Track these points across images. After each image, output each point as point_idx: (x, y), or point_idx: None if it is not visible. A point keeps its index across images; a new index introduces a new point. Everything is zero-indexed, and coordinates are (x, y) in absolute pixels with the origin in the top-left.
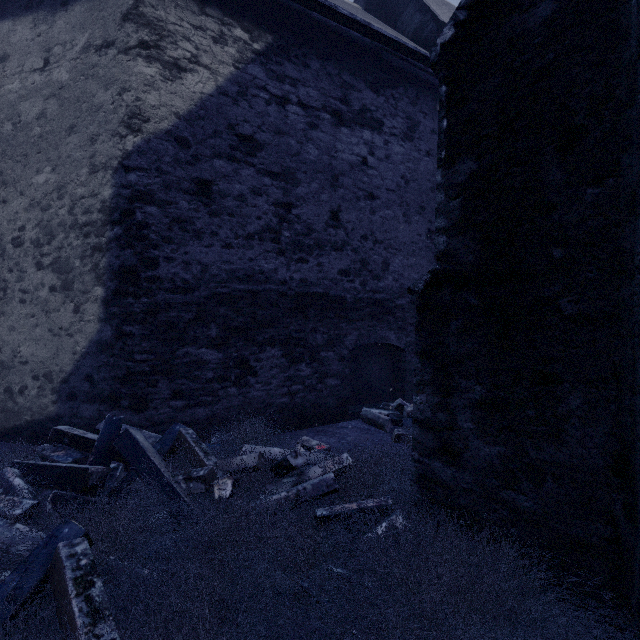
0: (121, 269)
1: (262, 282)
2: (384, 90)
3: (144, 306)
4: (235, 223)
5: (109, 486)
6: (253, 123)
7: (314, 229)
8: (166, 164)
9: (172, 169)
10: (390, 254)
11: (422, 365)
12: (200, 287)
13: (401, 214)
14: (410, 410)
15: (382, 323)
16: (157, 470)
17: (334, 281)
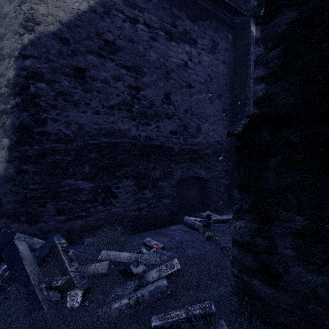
0: (20, 126)
1: (120, 137)
2: (197, 21)
3: (36, 151)
4: (102, 98)
5: None
6: (114, 33)
7: (154, 104)
8: (52, 55)
9: (57, 59)
10: (201, 122)
11: (241, 196)
12: (77, 139)
13: (208, 98)
14: (215, 219)
15: (196, 164)
16: (27, 278)
17: (167, 138)
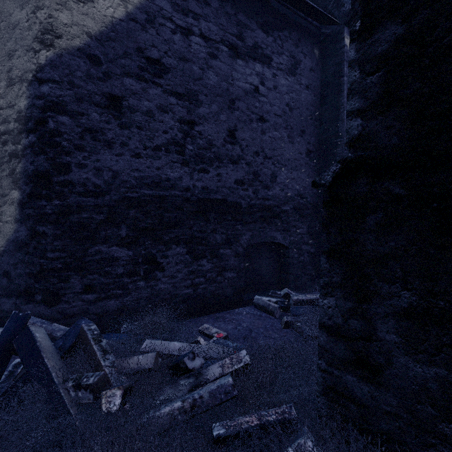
0: (35, 174)
1: (168, 188)
2: (272, 31)
3: (56, 208)
4: (144, 135)
5: (3, 387)
6: (160, 48)
7: (214, 144)
8: (78, 78)
9: (84, 83)
10: (277, 168)
11: (330, 265)
12: (111, 191)
13: (286, 135)
14: (296, 299)
15: (271, 225)
16: (48, 374)
17: (231, 189)
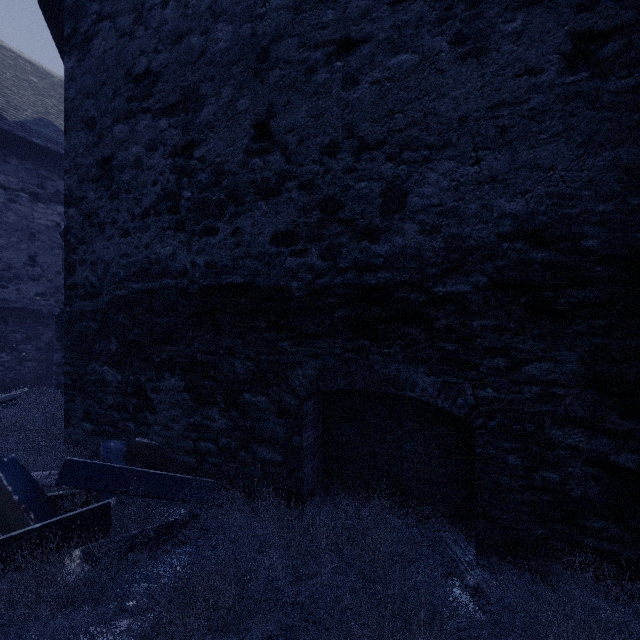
0: None
1: None
2: None
3: None
4: None
5: None
6: None
7: (14, 267)
8: None
9: None
10: None
11: (58, 343)
12: None
13: None
14: None
15: None
16: None
17: (32, 300)
